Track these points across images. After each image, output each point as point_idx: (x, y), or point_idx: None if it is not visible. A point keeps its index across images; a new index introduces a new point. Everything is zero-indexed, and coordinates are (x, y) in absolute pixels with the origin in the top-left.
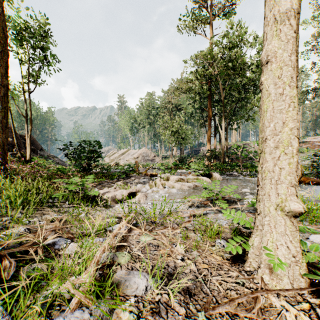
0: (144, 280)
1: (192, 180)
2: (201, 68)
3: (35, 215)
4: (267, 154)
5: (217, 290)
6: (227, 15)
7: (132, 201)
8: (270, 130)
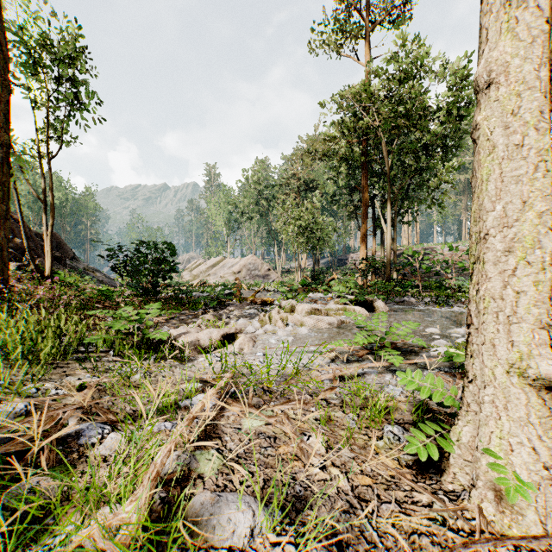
0: (248, 514)
1: (335, 311)
2: (350, 117)
3: (51, 376)
4: (489, 265)
5: (392, 534)
6: (397, 22)
7: (228, 350)
8: (495, 217)
